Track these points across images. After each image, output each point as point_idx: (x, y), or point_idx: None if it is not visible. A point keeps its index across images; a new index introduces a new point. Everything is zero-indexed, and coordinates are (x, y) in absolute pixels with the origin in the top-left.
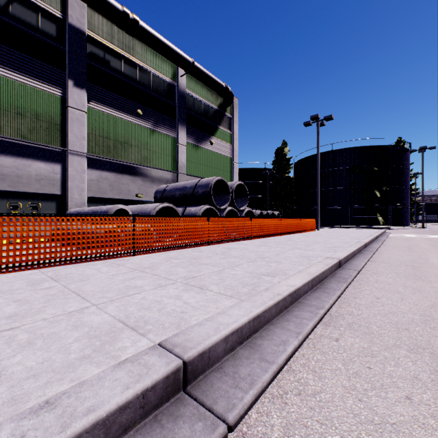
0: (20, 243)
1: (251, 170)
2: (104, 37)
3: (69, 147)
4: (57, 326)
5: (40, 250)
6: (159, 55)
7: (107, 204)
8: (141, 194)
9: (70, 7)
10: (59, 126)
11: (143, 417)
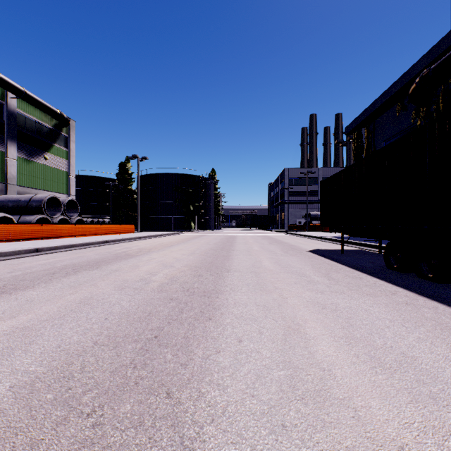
0: None
1: (95, 178)
2: None
3: None
4: None
5: None
6: None
7: None
8: None
9: None
10: None
11: (30, 253)
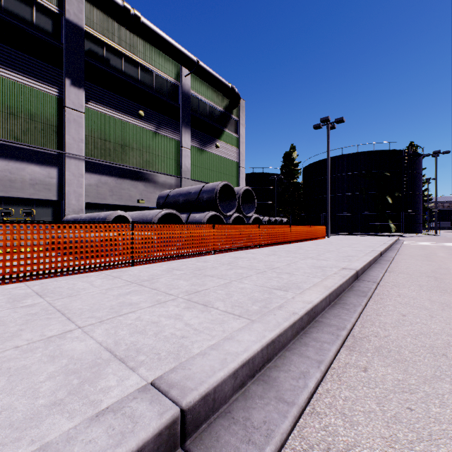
0: (3, 254)
1: (258, 175)
2: (103, 34)
3: (66, 150)
4: (30, 356)
5: (26, 261)
6: (162, 53)
7: (107, 210)
8: (143, 199)
9: (67, 2)
10: (55, 127)
11: None
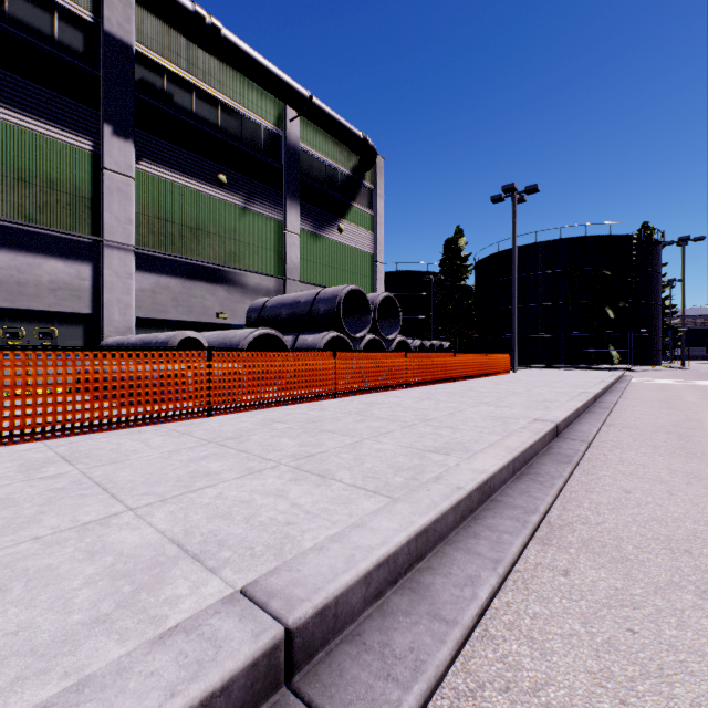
0: (10, 397)
1: (405, 274)
2: (163, 55)
3: (105, 236)
4: (58, 552)
5: (45, 408)
6: (255, 85)
7: (169, 329)
8: (225, 313)
9: (106, 5)
10: (88, 200)
11: None
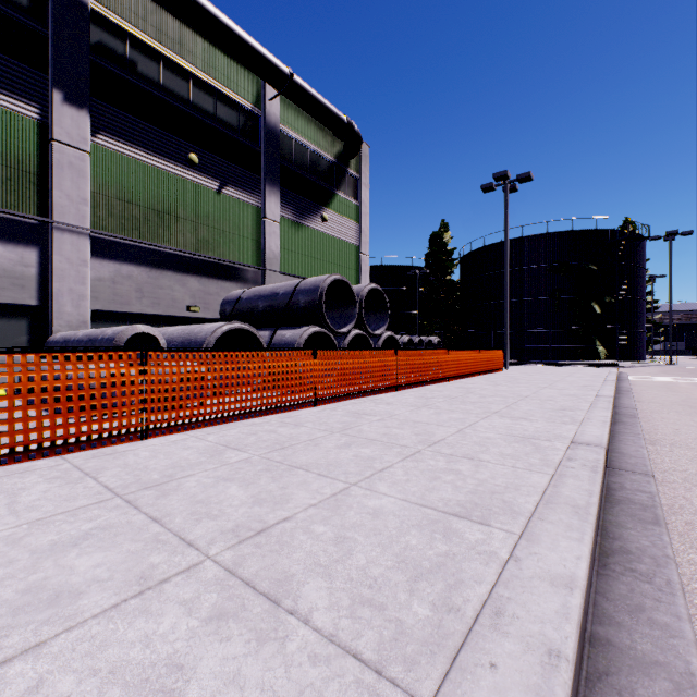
0: None
1: (390, 268)
2: (125, 18)
3: (54, 216)
4: None
5: None
6: (231, 59)
7: (132, 324)
8: (196, 305)
9: None
10: (33, 176)
11: None
